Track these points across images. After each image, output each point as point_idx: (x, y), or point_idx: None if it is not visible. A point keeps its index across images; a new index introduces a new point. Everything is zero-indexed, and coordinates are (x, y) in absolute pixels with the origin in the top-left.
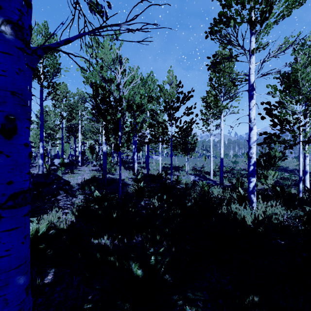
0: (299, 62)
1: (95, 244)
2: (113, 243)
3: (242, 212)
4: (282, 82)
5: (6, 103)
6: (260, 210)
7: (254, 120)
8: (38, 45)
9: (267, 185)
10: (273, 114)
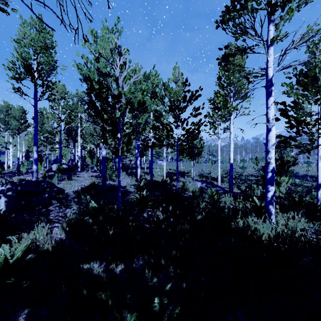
0: (318, 57)
1: (85, 270)
2: (108, 269)
3: (261, 227)
4: (298, 80)
5: None
6: (279, 222)
7: (272, 120)
8: (31, 40)
9: (283, 194)
10: (289, 115)
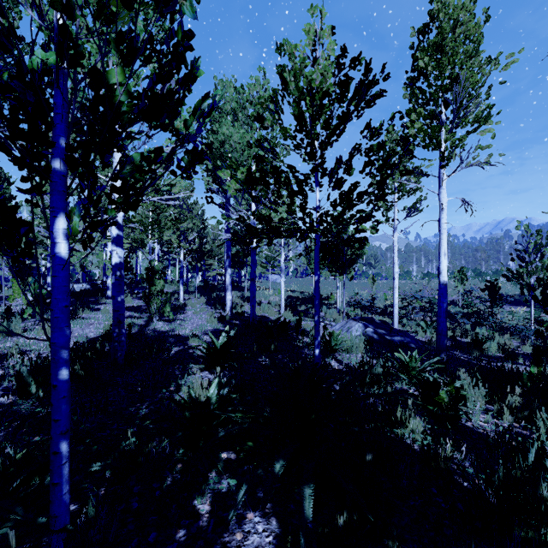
0: None
1: None
2: None
3: None
4: None
5: None
6: None
7: None
8: None
9: None
10: None
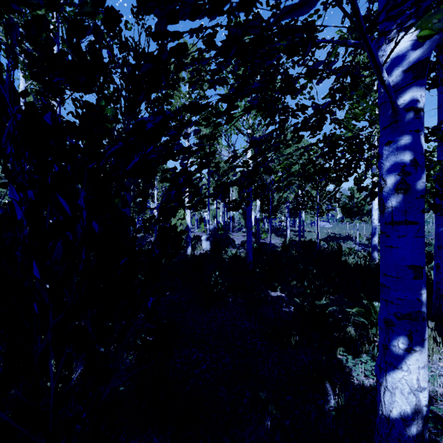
0: None
1: None
2: None
3: (353, 260)
4: None
5: (250, 212)
6: None
7: None
8: None
9: None
10: None
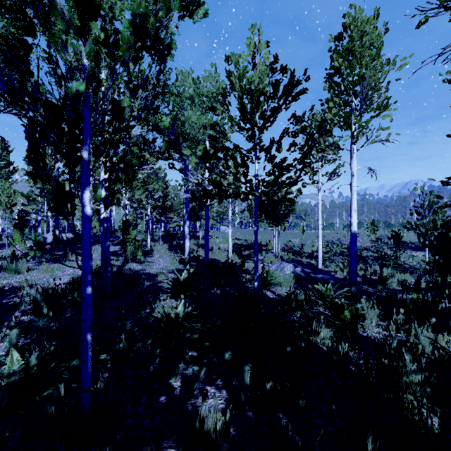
0: None
1: None
2: None
3: None
4: None
5: None
6: None
7: None
8: None
9: None
10: None
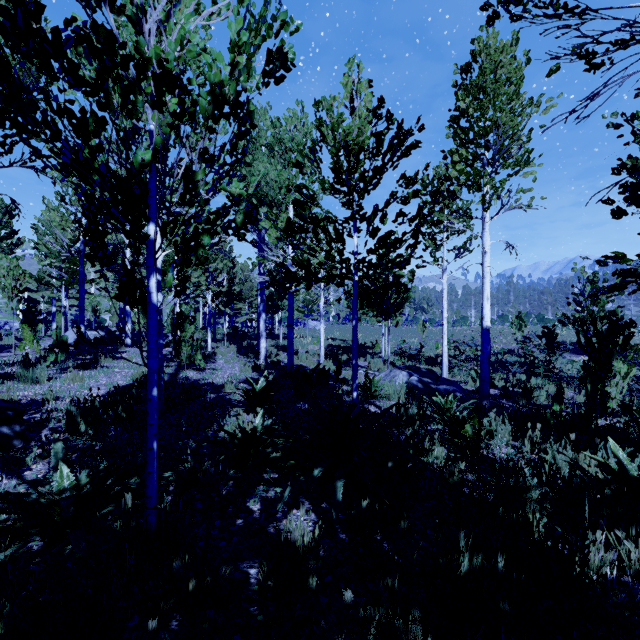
0: None
1: None
2: None
3: None
4: None
5: None
6: None
7: None
8: None
9: None
10: None
